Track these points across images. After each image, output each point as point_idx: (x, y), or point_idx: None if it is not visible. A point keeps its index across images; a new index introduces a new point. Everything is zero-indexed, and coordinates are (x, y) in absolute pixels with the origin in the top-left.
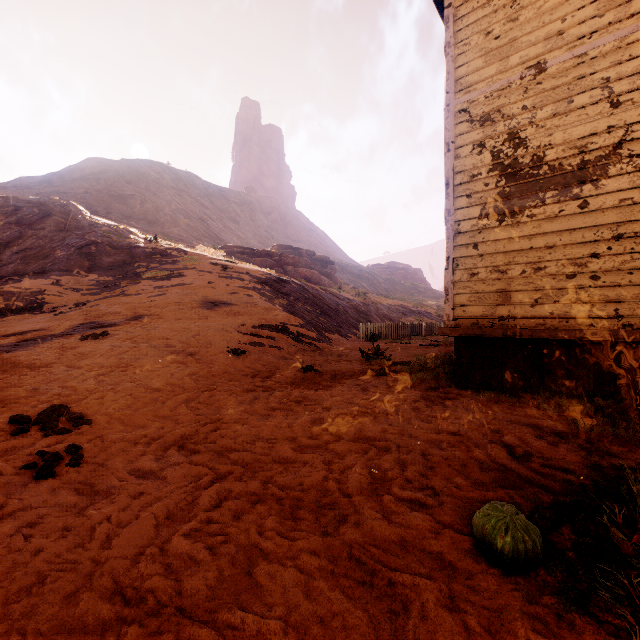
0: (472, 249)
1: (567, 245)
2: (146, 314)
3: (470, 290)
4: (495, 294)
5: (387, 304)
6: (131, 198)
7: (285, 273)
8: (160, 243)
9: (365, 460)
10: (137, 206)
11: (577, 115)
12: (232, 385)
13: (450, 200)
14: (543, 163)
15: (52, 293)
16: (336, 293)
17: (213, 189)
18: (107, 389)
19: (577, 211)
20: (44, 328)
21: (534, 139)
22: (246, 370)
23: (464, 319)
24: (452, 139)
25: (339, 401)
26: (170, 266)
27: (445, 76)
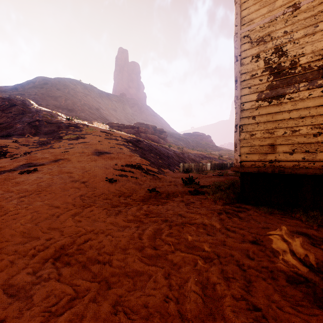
0: (251, 119)
1: (314, 116)
2: (62, 158)
3: (250, 144)
4: (266, 146)
5: (193, 153)
6: (60, 97)
7: (140, 137)
8: (74, 121)
9: (197, 273)
10: (63, 102)
11: (321, 34)
12: (105, 202)
13: (238, 90)
14: (298, 65)
15: (12, 147)
16: (167, 147)
17: (103, 94)
18: (23, 207)
19: (321, 94)
20: (2, 166)
21: (292, 51)
22: (116, 192)
23: (246, 162)
24: (239, 53)
25: (172, 214)
26: (78, 133)
27: (234, 16)
